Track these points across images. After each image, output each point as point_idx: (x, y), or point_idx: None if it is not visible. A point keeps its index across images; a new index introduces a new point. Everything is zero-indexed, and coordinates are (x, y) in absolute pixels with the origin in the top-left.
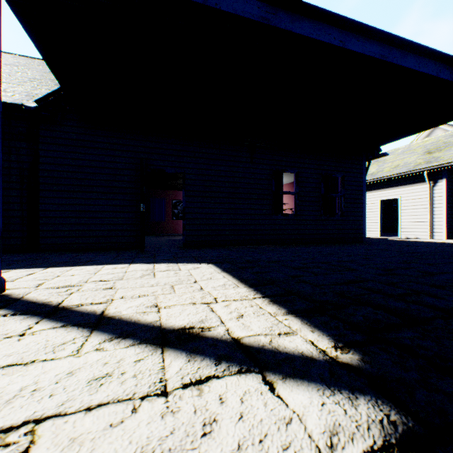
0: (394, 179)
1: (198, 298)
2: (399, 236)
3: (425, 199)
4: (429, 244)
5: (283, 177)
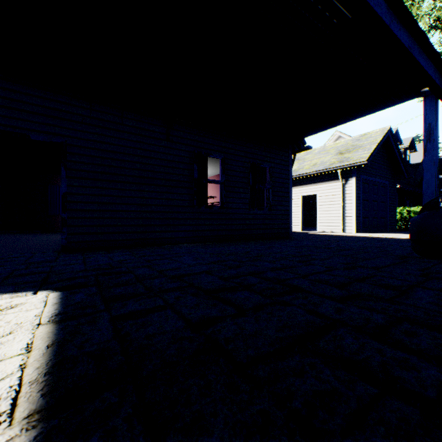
0: (313, 176)
1: None
2: (317, 230)
3: (339, 196)
4: (347, 238)
5: (210, 167)
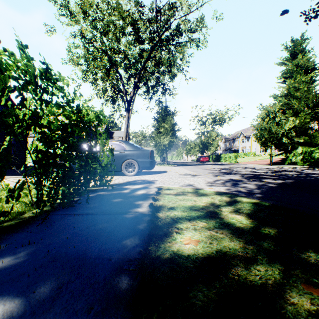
0: None
1: None
2: None
3: None
4: None
5: None
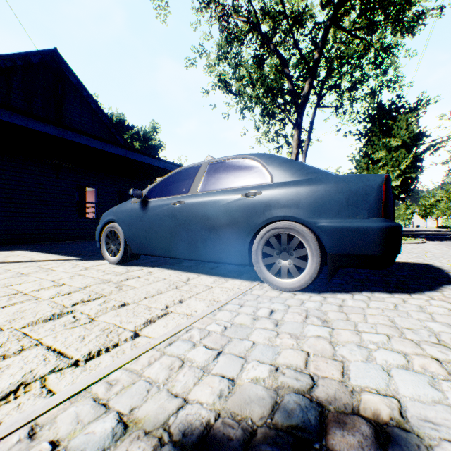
0: None
1: (26, 257)
2: None
3: None
4: None
5: None
